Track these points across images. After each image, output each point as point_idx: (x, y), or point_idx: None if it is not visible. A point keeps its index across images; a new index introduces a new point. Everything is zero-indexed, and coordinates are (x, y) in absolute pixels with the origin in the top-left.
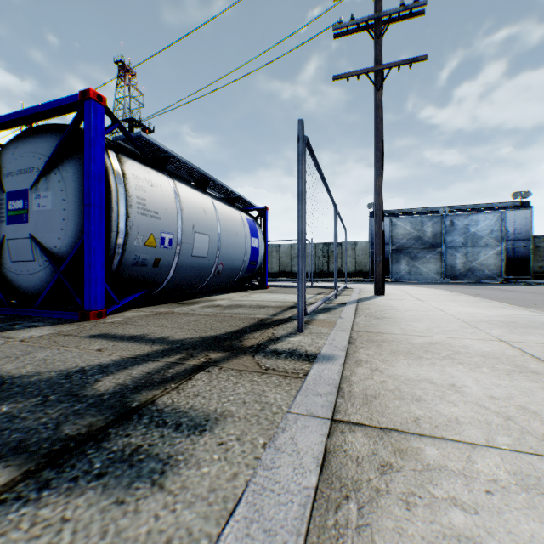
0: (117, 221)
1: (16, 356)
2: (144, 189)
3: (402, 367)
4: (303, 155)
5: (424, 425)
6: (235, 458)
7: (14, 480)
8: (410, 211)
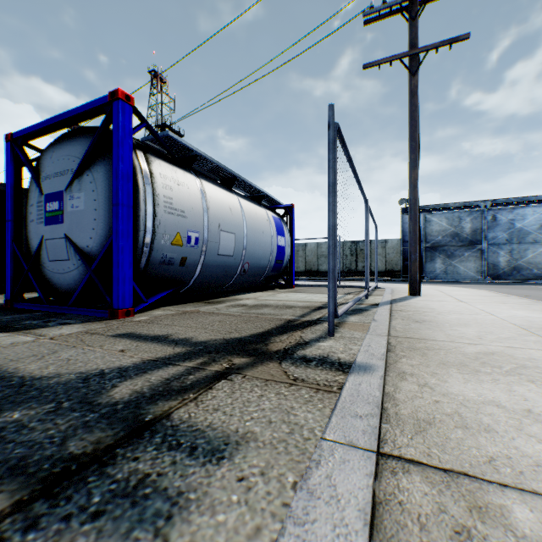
0: (145, 220)
1: (42, 355)
2: (170, 187)
3: (456, 383)
4: (334, 143)
5: (503, 469)
6: (257, 502)
7: (1, 513)
8: (445, 206)
